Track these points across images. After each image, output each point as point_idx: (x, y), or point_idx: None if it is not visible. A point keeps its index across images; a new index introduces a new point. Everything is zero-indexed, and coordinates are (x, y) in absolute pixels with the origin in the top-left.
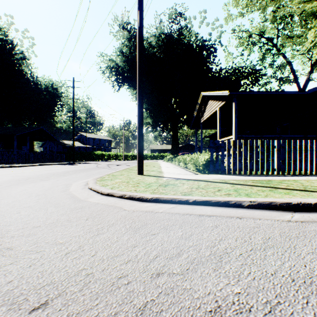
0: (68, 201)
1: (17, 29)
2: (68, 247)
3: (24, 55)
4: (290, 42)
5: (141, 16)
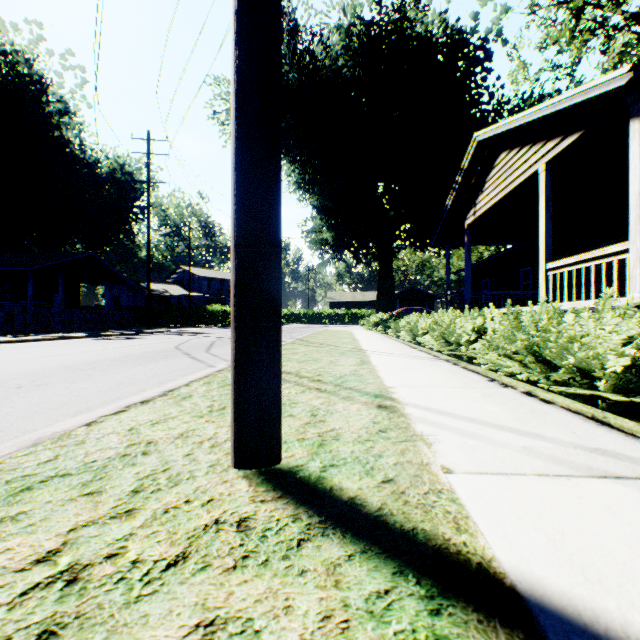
0: None
1: (51, 52)
2: None
3: (65, 104)
4: None
5: None
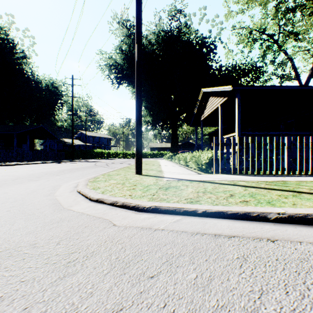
0: (45, 211)
1: (18, 29)
2: (2, 312)
3: (25, 54)
4: (292, 38)
5: (140, 2)
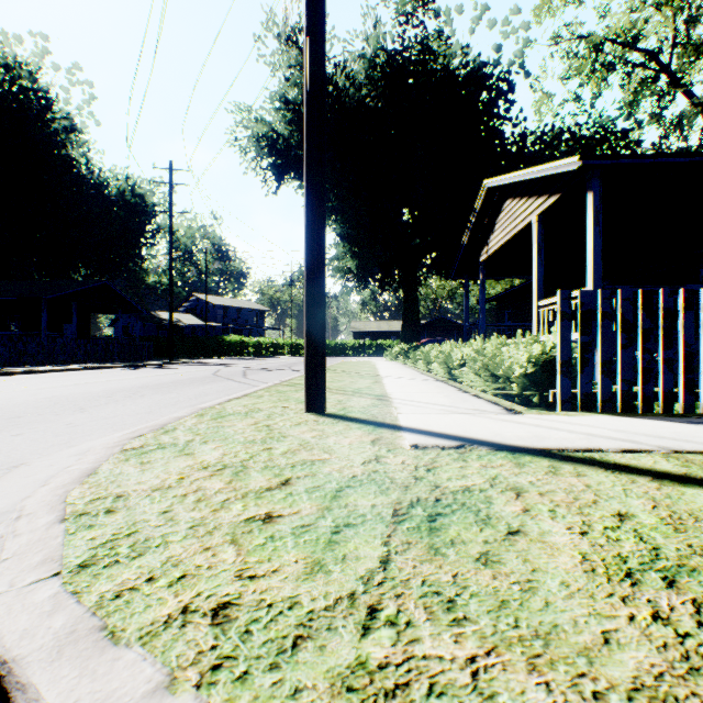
0: None
1: (57, 66)
2: None
3: (72, 122)
4: None
5: None
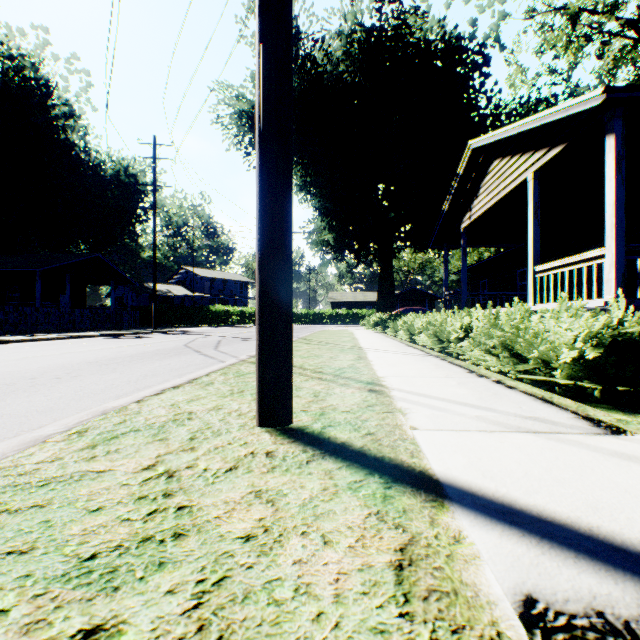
0: None
1: (57, 56)
2: None
3: (71, 108)
4: None
5: None
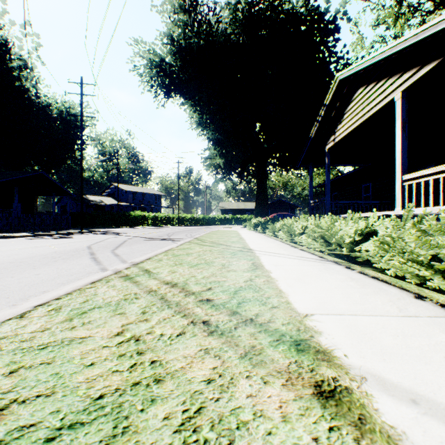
0: None
1: (13, 22)
2: None
3: (24, 62)
4: None
5: None
